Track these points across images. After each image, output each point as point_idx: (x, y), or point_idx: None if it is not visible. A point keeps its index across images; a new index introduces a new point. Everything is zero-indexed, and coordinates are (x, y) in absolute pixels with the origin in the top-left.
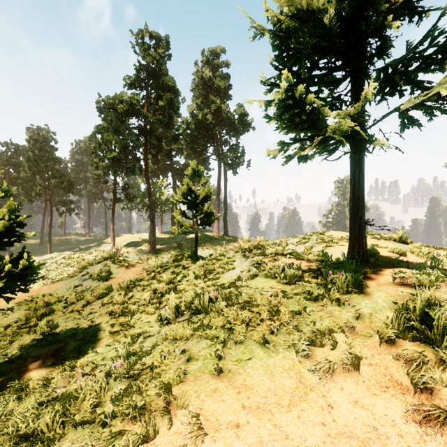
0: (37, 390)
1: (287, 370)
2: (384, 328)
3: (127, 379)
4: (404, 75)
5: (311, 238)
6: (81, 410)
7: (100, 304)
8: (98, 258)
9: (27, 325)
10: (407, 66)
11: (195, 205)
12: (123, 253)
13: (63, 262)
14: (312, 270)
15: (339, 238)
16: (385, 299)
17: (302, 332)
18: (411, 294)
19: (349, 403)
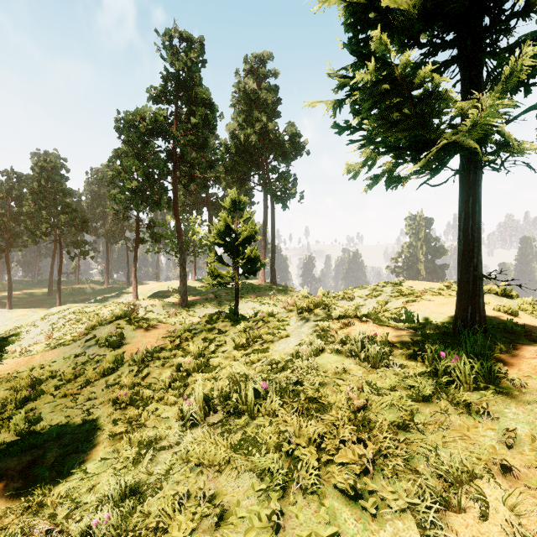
0: None
1: None
2: None
3: None
4: None
5: (385, 290)
6: None
7: (103, 386)
8: (109, 316)
9: None
10: None
11: (236, 248)
12: (146, 307)
13: (72, 317)
14: (405, 344)
15: (422, 290)
16: None
17: (420, 478)
18: None
19: None
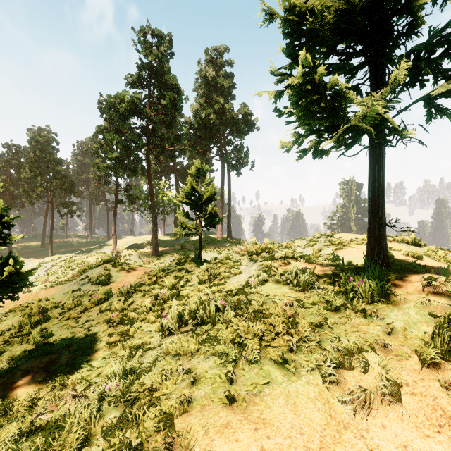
0: (20, 414)
1: (313, 400)
2: (423, 347)
3: (123, 404)
4: (429, 61)
5: (319, 240)
6: (66, 446)
7: (98, 311)
8: (97, 261)
9: (20, 334)
10: (431, 52)
11: (199, 206)
12: (125, 256)
13: (63, 264)
14: (328, 276)
15: (349, 240)
16: (418, 311)
17: (326, 351)
18: (448, 305)
19: (396, 448)
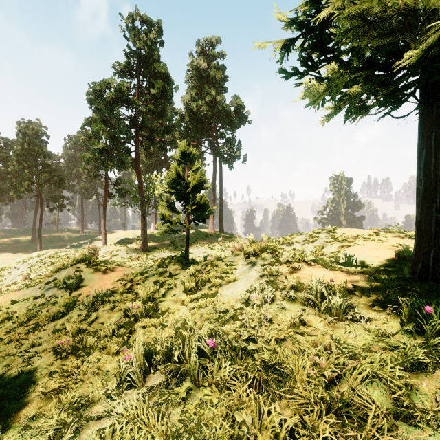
0: None
1: None
2: None
3: None
4: None
5: (320, 236)
6: None
7: (50, 331)
8: (71, 259)
9: None
10: None
11: (186, 196)
12: (112, 252)
13: (48, 261)
14: (364, 291)
15: (354, 236)
16: None
17: None
18: None
19: None
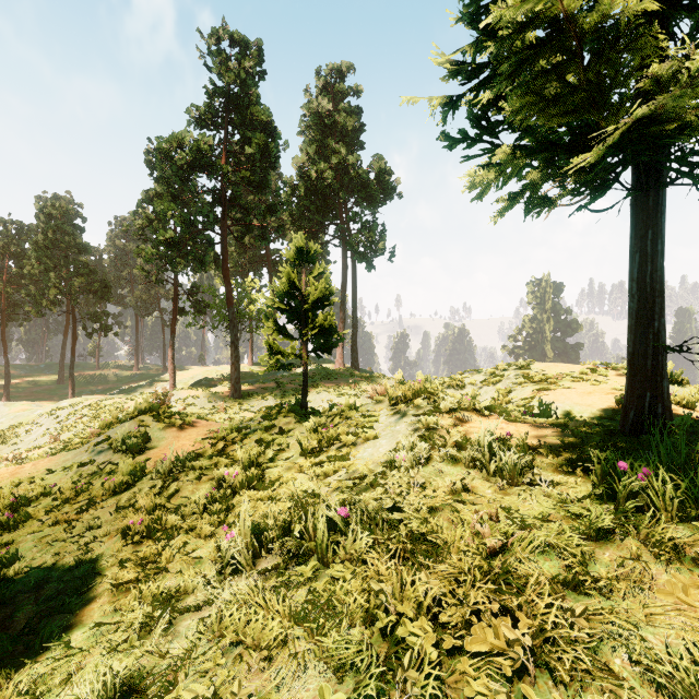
0: None
1: None
2: None
3: None
4: None
5: (507, 374)
6: None
7: (112, 508)
8: (130, 410)
9: None
10: None
11: (303, 315)
12: (186, 399)
13: (87, 413)
14: (553, 449)
15: (558, 375)
16: None
17: (625, 691)
18: None
19: None
